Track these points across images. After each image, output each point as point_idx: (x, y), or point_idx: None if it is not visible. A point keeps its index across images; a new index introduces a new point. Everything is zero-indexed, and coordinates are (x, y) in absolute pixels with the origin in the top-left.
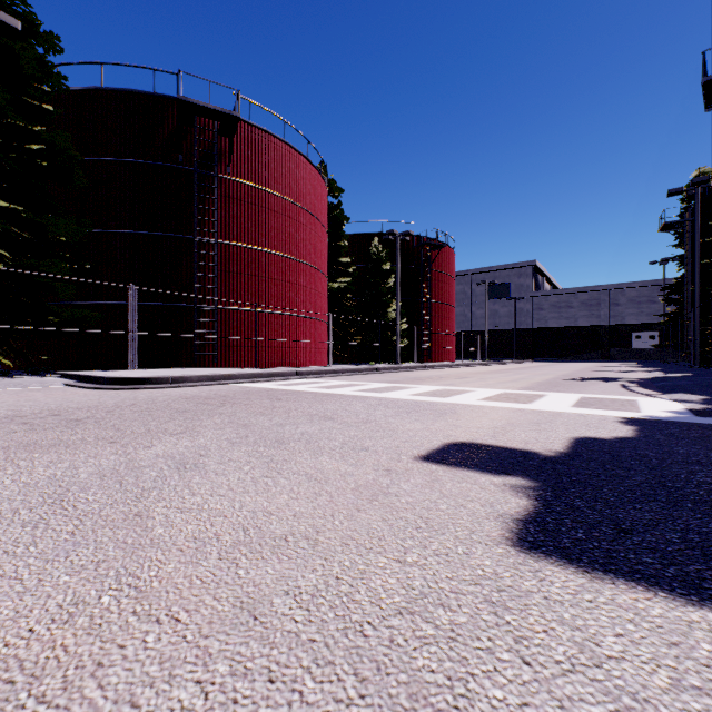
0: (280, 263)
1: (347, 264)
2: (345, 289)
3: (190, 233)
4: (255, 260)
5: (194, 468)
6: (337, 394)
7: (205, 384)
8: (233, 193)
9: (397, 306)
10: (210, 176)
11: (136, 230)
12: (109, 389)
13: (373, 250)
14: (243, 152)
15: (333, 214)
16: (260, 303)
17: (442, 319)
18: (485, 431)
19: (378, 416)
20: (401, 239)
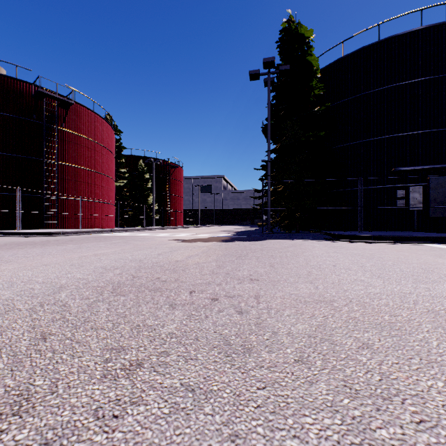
0: (92, 174)
1: (124, 172)
2: (123, 186)
3: (40, 157)
4: (78, 173)
5: (128, 242)
6: (138, 235)
7: (77, 234)
8: (65, 137)
9: (153, 197)
10: (52, 127)
11: (4, 153)
12: (37, 237)
13: (139, 166)
14: (71, 116)
15: (116, 144)
16: (81, 195)
17: (176, 204)
18: (180, 238)
19: (156, 238)
20: (155, 163)
